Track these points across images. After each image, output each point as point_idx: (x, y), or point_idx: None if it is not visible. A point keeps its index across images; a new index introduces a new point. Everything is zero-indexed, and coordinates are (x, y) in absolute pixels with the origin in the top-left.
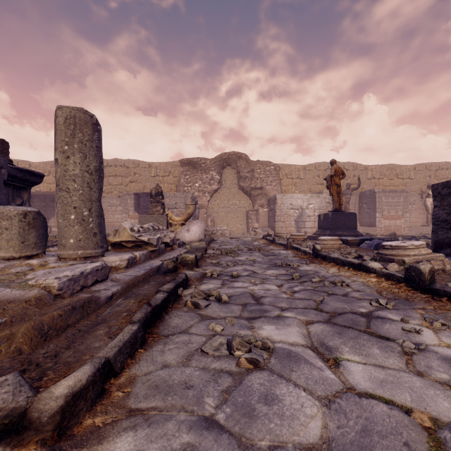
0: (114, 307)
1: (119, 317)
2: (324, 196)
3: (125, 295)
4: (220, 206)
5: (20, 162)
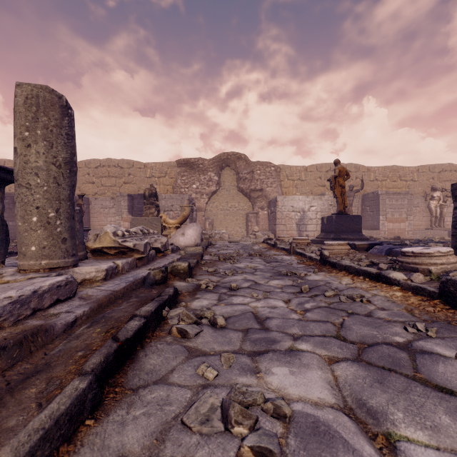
0: (71, 340)
1: (70, 359)
2: (326, 198)
3: (93, 320)
4: (218, 208)
5: (6, 161)
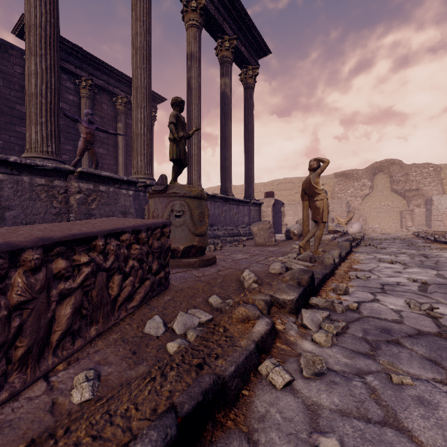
0: None
1: None
2: None
3: None
4: (371, 207)
5: None
